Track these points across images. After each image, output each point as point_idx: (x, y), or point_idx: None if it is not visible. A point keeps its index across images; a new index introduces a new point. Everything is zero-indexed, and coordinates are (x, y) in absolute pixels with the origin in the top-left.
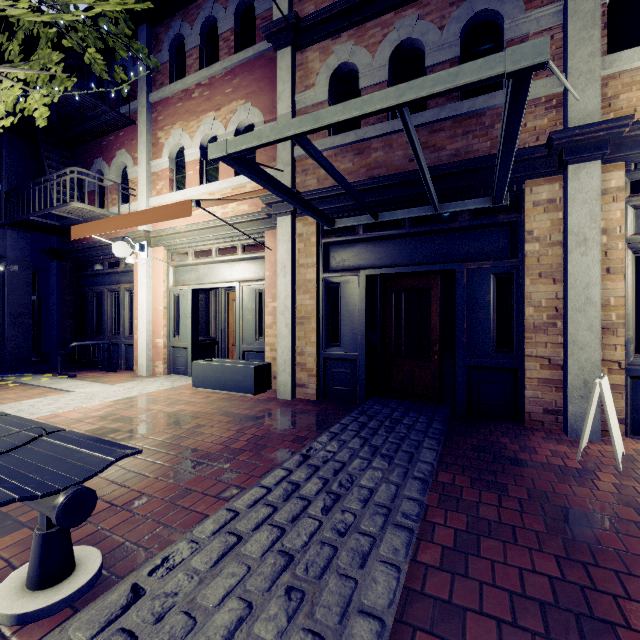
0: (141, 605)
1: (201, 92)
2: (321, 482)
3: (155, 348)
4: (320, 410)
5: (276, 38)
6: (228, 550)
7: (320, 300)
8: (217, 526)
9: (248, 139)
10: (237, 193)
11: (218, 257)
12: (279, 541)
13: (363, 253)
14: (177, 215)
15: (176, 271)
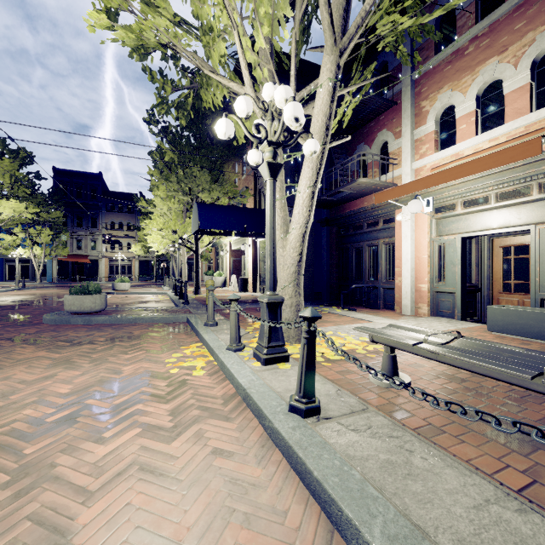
0: None
1: (477, 44)
2: None
3: (418, 292)
4: None
5: None
6: None
7: None
8: None
9: None
10: (534, 129)
11: (499, 202)
12: None
13: None
14: (515, 158)
15: (439, 223)
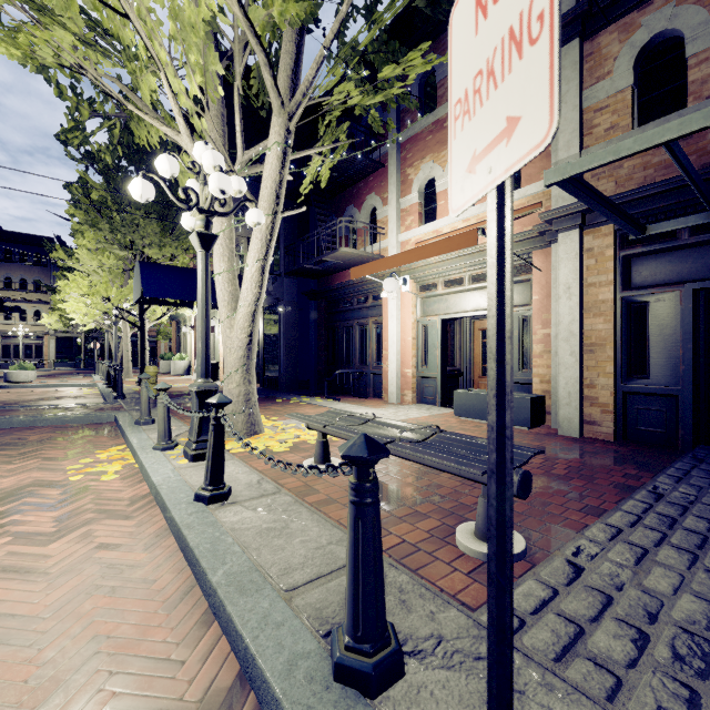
0: (589, 575)
1: None
2: (704, 521)
3: (404, 377)
4: (629, 451)
5: None
6: (640, 556)
7: (617, 324)
8: (607, 535)
9: (599, 157)
10: None
11: (472, 285)
12: (698, 562)
13: (687, 262)
14: (460, 246)
15: (424, 302)
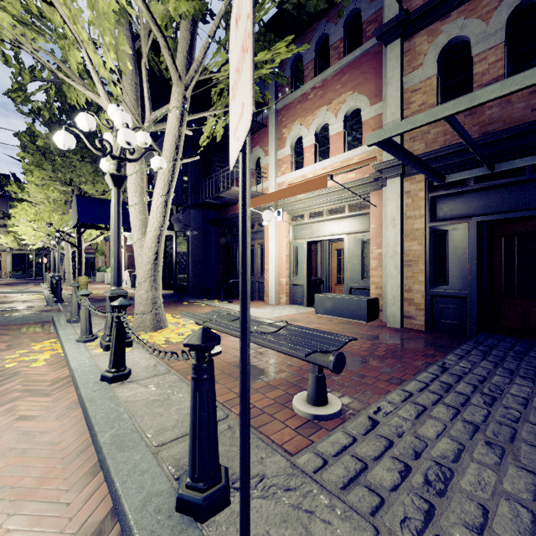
0: (382, 427)
1: (315, 93)
2: (470, 386)
3: (280, 285)
4: (433, 338)
5: (386, 36)
6: (421, 412)
7: (427, 246)
8: (401, 398)
9: (402, 126)
10: (345, 165)
11: (328, 216)
12: (459, 415)
13: (473, 202)
14: (315, 188)
15: (294, 229)
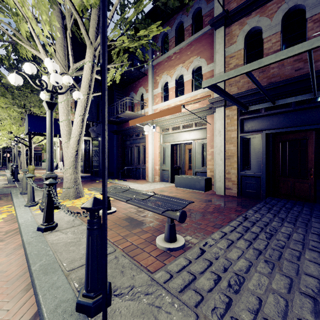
0: (207, 254)
1: (175, 56)
2: (259, 228)
3: (155, 170)
4: (241, 200)
5: (215, 24)
6: (230, 244)
7: (238, 147)
8: (220, 236)
9: (222, 77)
10: (193, 99)
11: (183, 129)
12: (251, 245)
13: (264, 122)
14: (174, 112)
15: (163, 136)
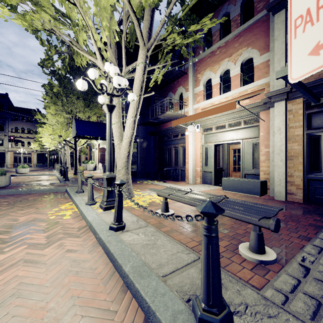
0: (314, 272)
1: (220, 50)
2: None
3: (196, 172)
4: (312, 208)
5: (274, 8)
6: None
7: (304, 146)
8: (316, 251)
9: None
10: (242, 95)
11: (229, 128)
12: None
13: None
14: (227, 109)
15: (205, 136)
